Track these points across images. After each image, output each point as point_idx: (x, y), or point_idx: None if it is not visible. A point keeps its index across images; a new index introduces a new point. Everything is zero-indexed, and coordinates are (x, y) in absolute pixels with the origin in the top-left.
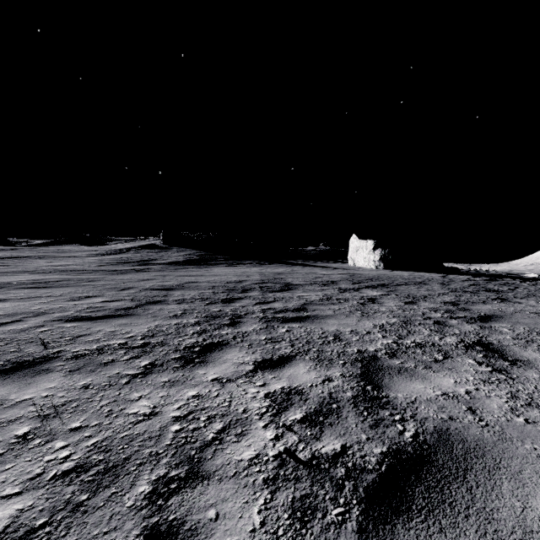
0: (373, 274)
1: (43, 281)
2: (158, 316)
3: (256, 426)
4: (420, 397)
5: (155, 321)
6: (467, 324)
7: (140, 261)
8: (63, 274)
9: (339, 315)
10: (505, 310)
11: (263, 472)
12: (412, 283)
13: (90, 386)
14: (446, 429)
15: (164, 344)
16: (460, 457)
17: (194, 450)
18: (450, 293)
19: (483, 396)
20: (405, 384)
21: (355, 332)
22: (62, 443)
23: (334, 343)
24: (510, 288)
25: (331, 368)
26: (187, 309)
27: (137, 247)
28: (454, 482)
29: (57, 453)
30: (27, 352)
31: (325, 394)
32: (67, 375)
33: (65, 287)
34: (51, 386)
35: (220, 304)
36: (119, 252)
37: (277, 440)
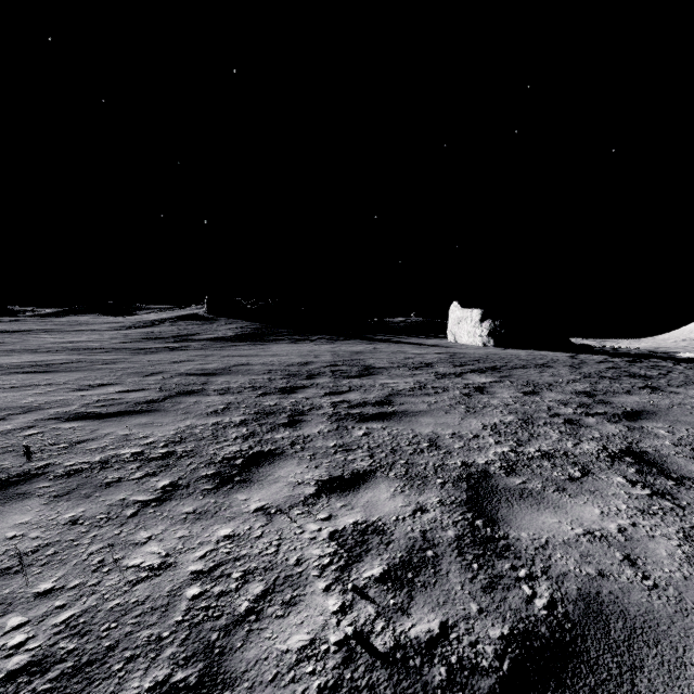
0: (480, 354)
1: (45, 363)
2: (191, 413)
3: (313, 588)
4: (554, 539)
5: (187, 420)
6: (609, 423)
7: (177, 336)
8: (74, 354)
9: (436, 410)
10: (659, 404)
11: (319, 675)
12: (531, 365)
13: (80, 521)
14: (596, 594)
15: (194, 454)
16: (622, 645)
17: (216, 633)
18: (582, 379)
19: (644, 535)
20: (530, 516)
21: (458, 435)
22: (19, 619)
23: (429, 453)
24: (662, 372)
25: (424, 490)
26: (232, 402)
27: (173, 318)
28: (617, 693)
29: (7, 637)
30: (1, 466)
31: (416, 533)
32: (49, 503)
33: (73, 371)
34: (23, 520)
35: (277, 395)
36: (150, 325)
37: (343, 614)
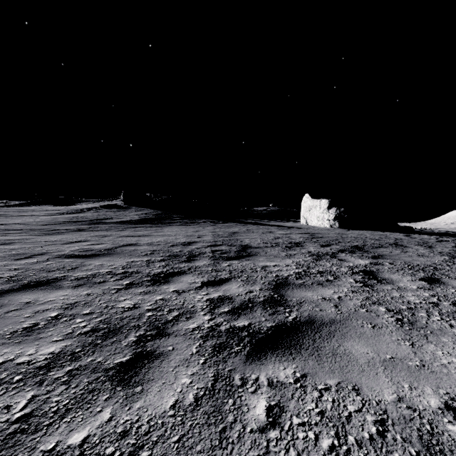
0: (333, 234)
1: None
2: None
3: None
4: None
5: None
6: None
7: (94, 219)
8: None
9: (354, 319)
10: None
11: None
12: (387, 244)
13: None
14: None
15: None
16: None
17: None
18: (454, 260)
19: None
20: None
21: None
22: None
23: None
24: None
25: None
26: (77, 302)
27: (98, 207)
28: None
29: None
30: None
31: None
32: None
33: None
34: None
35: (144, 286)
36: (79, 211)
37: None
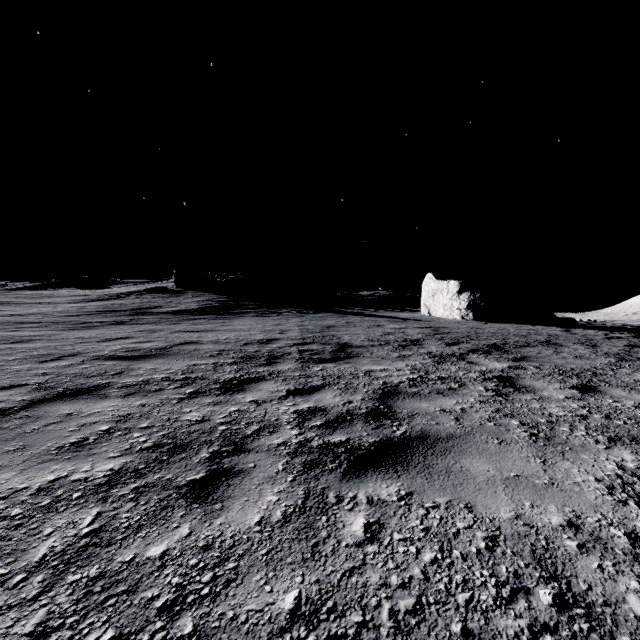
0: (465, 328)
1: None
2: (28, 448)
3: None
4: None
5: None
6: None
7: (136, 309)
8: None
9: (478, 434)
10: None
11: None
12: (535, 342)
13: None
14: None
15: None
16: None
17: None
18: (622, 363)
19: None
20: None
21: (588, 532)
22: None
23: None
24: None
25: None
26: (131, 414)
27: (141, 291)
28: None
29: None
30: None
31: None
32: None
33: None
34: None
35: (213, 395)
36: (115, 297)
37: None
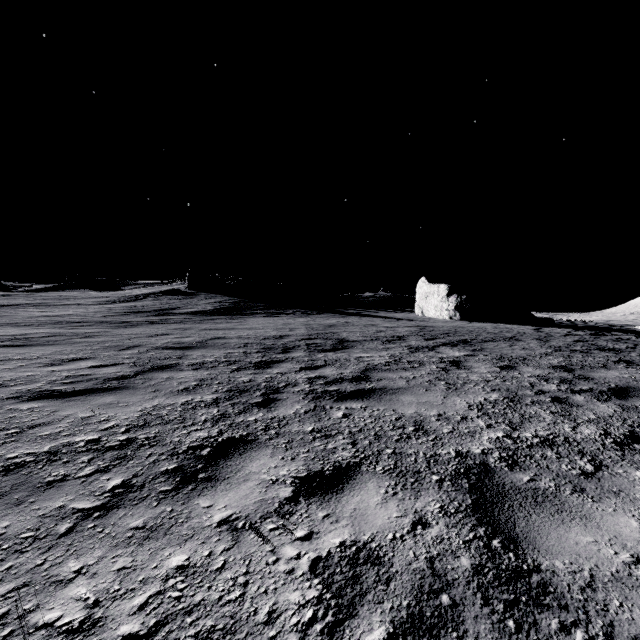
0: (448, 327)
1: (25, 337)
2: (161, 391)
3: None
4: (599, 571)
5: (155, 399)
6: (599, 402)
7: (158, 310)
8: (55, 327)
9: (416, 387)
10: None
11: None
12: (500, 338)
13: None
14: None
15: (156, 442)
16: None
17: None
18: (554, 352)
19: None
20: (557, 532)
21: (444, 416)
22: None
23: (417, 439)
24: (629, 345)
25: (420, 492)
26: (205, 378)
27: (156, 293)
28: None
29: None
30: None
31: (421, 562)
32: None
33: (50, 345)
34: None
35: (252, 370)
36: (134, 299)
37: None
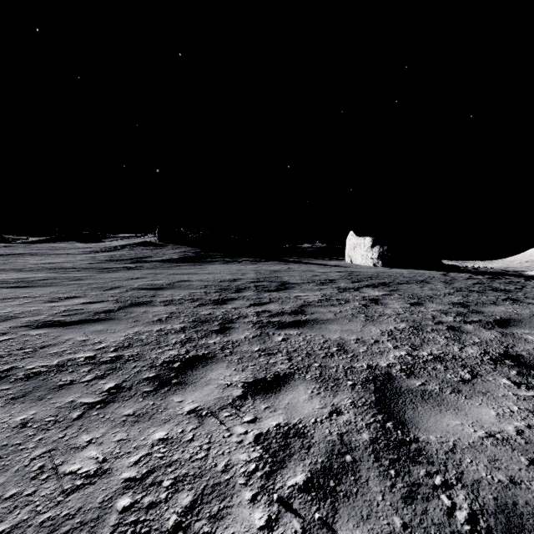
0: (372, 272)
1: (27, 280)
2: (139, 321)
3: (239, 499)
4: (460, 442)
5: (135, 327)
6: (485, 330)
7: (134, 258)
8: (51, 272)
9: (341, 319)
10: (522, 313)
11: None
12: (413, 281)
13: (29, 424)
14: (513, 505)
15: (138, 358)
16: None
17: None
18: (455, 292)
19: None
20: (435, 418)
21: (361, 340)
22: None
23: (339, 356)
24: (517, 287)
25: (338, 392)
26: (174, 312)
27: (132, 244)
28: None
29: None
30: None
31: (334, 436)
32: (5, 406)
33: (48, 286)
34: None
35: (211, 305)
36: (113, 249)
37: (269, 531)
